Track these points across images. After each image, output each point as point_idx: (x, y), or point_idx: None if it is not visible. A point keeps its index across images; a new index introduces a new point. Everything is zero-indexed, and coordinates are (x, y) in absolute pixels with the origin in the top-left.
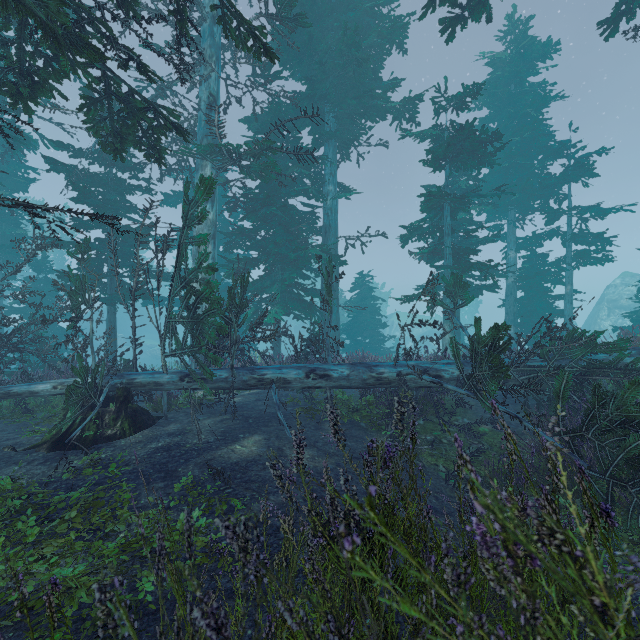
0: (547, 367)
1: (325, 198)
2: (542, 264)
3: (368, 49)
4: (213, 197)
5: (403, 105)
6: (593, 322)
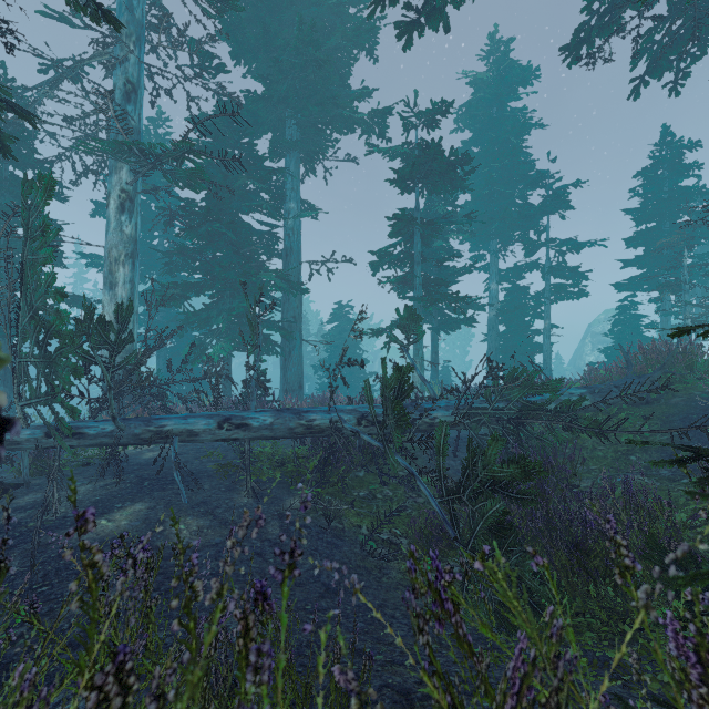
0: (488, 410)
1: (286, 216)
2: (523, 297)
3: (334, 51)
4: (132, 207)
5: (372, 118)
6: (579, 357)
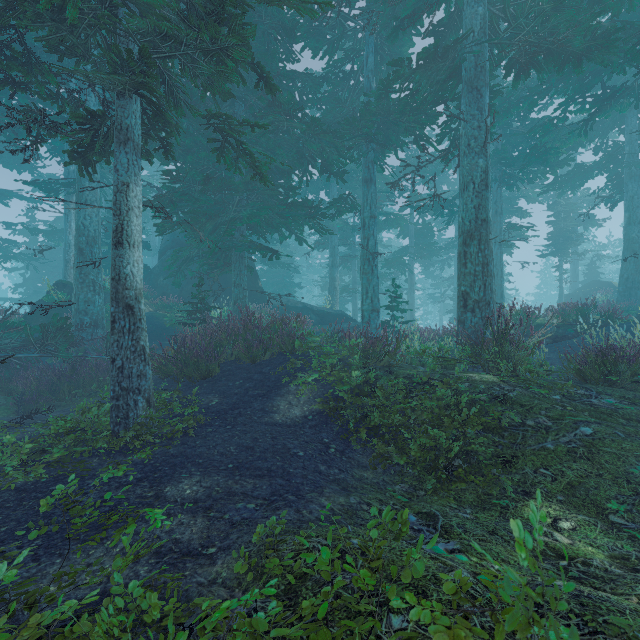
0: None
1: None
2: None
3: None
4: None
5: None
6: None
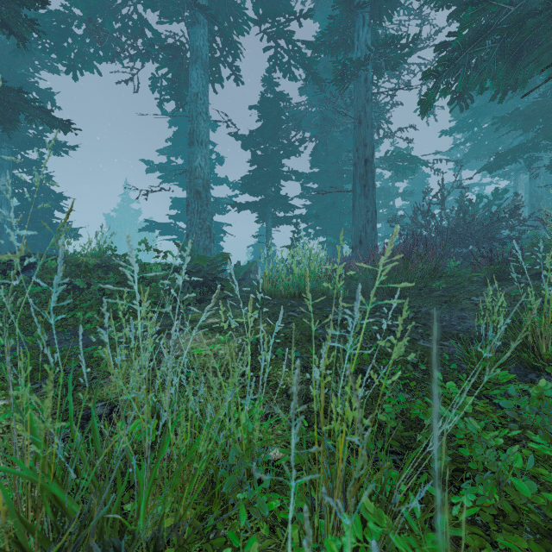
0: None
1: None
2: None
3: None
4: None
5: None
6: None
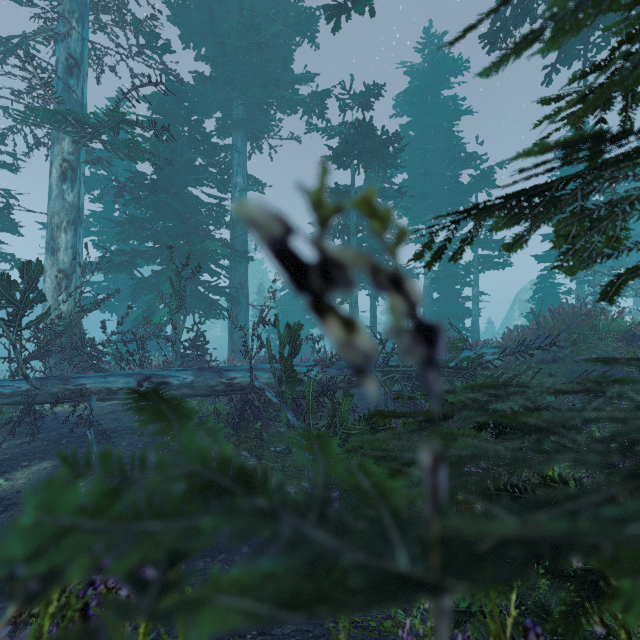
0: (400, 368)
1: (233, 190)
2: (455, 267)
3: (277, 37)
4: (74, 176)
5: (313, 99)
6: (508, 322)
